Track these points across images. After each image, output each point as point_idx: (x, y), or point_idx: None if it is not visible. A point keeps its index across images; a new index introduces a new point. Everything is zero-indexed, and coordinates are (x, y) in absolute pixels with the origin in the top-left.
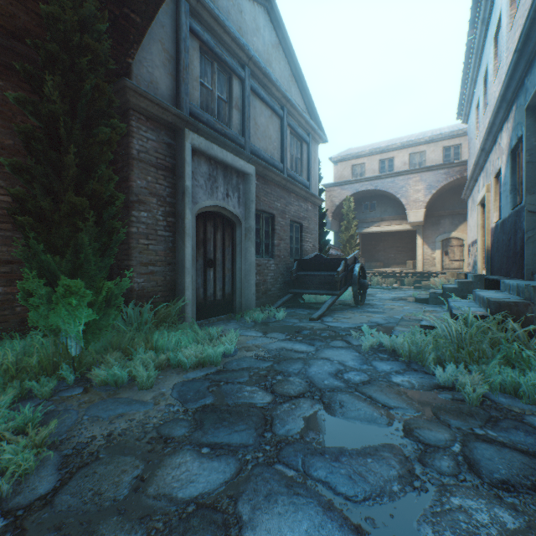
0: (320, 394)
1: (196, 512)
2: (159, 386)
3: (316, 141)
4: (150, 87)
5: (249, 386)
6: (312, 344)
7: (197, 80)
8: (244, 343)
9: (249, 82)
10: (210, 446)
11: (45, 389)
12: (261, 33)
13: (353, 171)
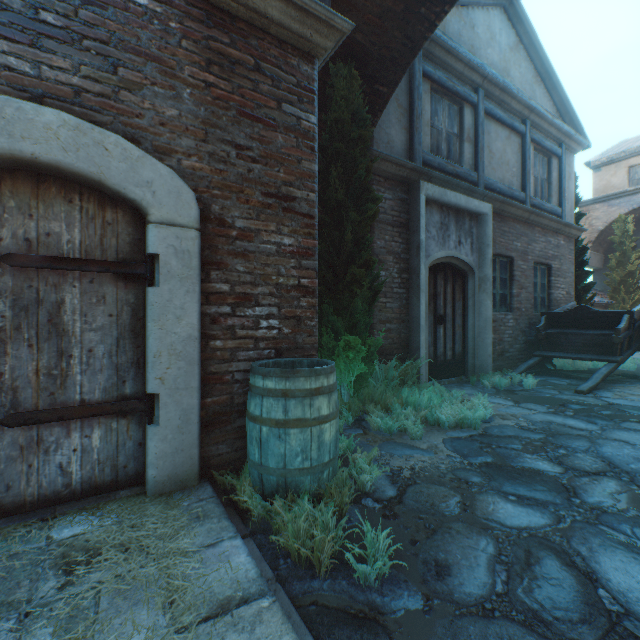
0: (628, 477)
1: (531, 537)
2: (426, 439)
3: (571, 150)
4: (387, 148)
5: (528, 454)
6: (592, 422)
7: (427, 125)
8: (494, 411)
9: (483, 105)
10: (515, 496)
11: (341, 425)
12: (496, 39)
13: (629, 175)
